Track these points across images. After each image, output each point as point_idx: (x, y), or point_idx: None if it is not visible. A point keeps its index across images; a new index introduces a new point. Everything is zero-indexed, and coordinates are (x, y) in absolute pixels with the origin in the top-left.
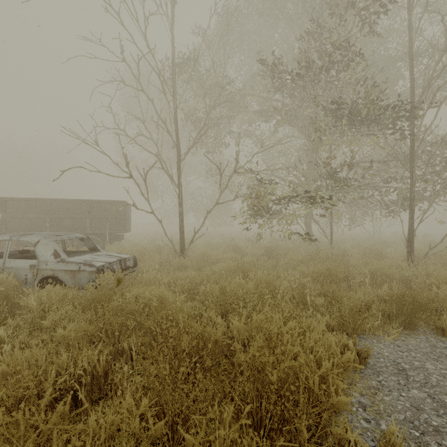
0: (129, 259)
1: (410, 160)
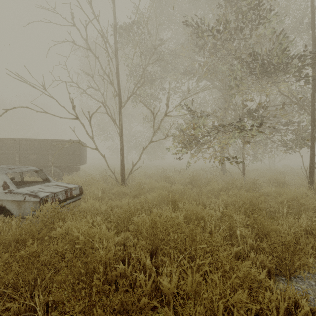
0: (75, 188)
1: (311, 106)
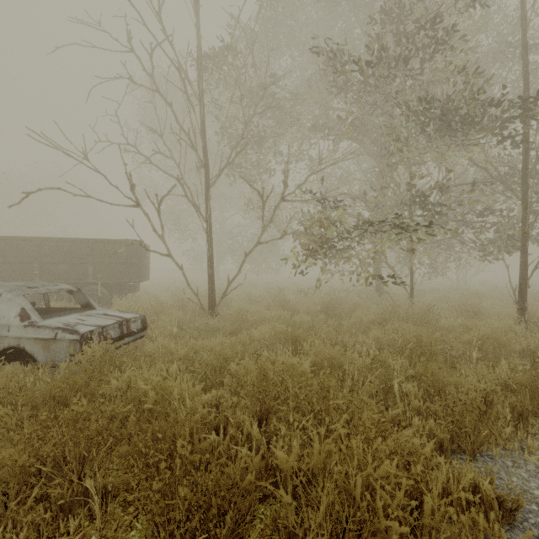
0: (135, 320)
1: (522, 184)
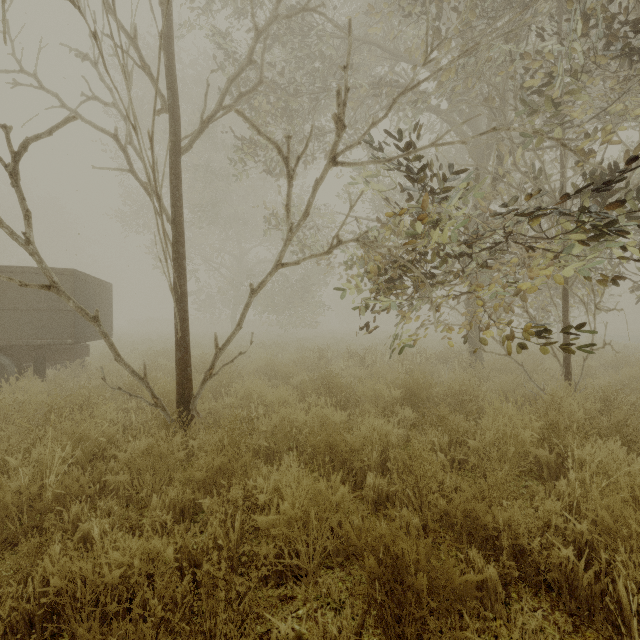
0: None
1: None
